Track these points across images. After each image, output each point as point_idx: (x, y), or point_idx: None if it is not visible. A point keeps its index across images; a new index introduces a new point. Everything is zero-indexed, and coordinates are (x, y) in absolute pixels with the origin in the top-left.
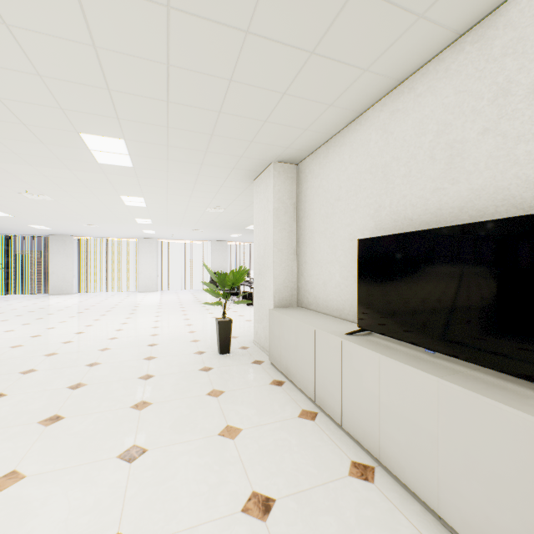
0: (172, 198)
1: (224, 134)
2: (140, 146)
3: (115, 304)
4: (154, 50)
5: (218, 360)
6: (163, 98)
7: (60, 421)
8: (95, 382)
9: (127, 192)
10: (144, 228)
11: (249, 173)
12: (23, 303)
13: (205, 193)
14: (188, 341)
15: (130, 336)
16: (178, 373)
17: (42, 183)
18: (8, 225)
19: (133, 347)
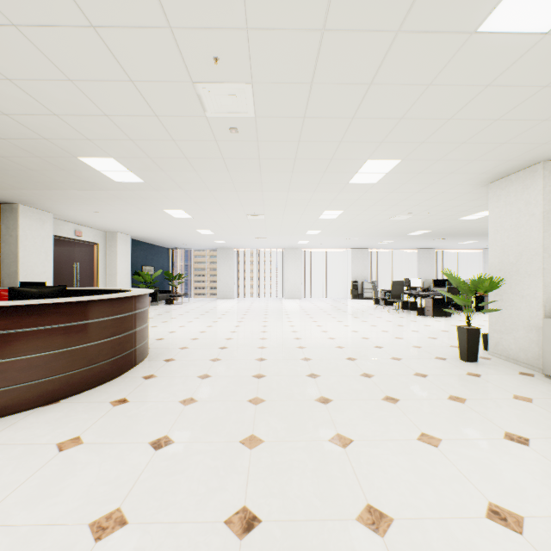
0: (370, 209)
1: (517, 141)
2: (408, 164)
3: (282, 308)
4: (547, 76)
5: (472, 367)
6: (494, 118)
7: (400, 402)
8: (378, 374)
9: (335, 206)
10: (304, 238)
11: (495, 176)
12: (209, 304)
13: (413, 201)
14: (409, 347)
15: (344, 338)
16: (447, 375)
17: (274, 205)
18: (199, 241)
19: (362, 347)
